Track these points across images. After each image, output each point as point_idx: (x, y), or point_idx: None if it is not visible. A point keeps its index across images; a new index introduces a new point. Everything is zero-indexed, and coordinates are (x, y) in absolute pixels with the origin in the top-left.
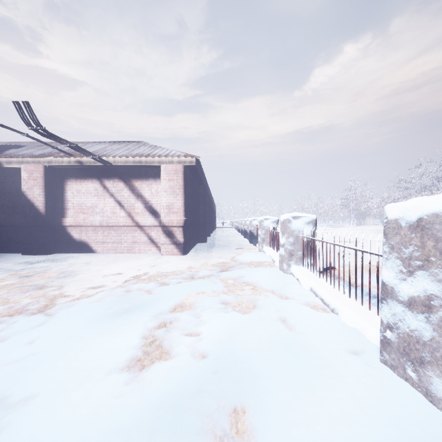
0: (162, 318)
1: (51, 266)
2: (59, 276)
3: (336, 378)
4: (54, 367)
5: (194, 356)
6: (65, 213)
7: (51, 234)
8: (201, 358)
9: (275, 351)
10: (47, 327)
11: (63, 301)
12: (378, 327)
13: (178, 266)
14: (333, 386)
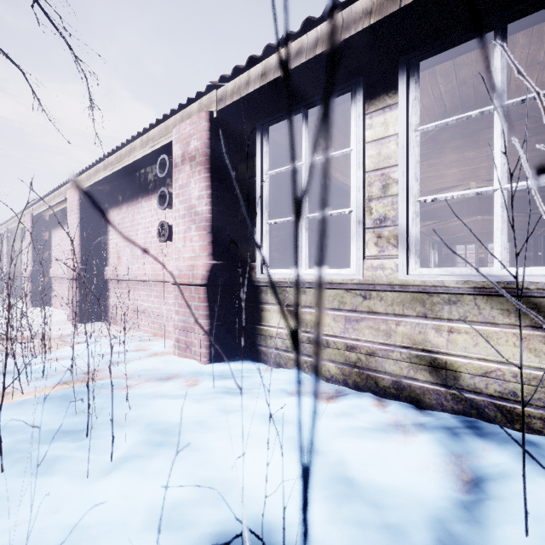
0: None
1: None
2: None
3: None
4: None
5: None
6: None
7: None
8: None
9: None
10: None
11: None
12: None
13: None
14: None
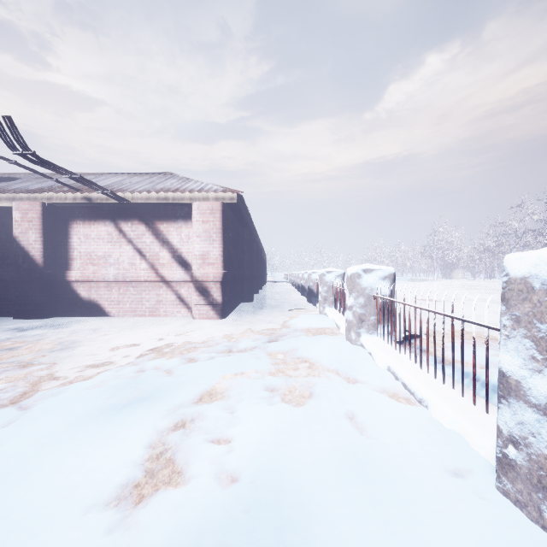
0: (181, 413)
1: (47, 335)
2: (53, 349)
3: (434, 524)
4: (4, 500)
5: (219, 478)
6: (69, 265)
7: (51, 291)
8: (229, 483)
9: (340, 472)
10: (14, 428)
11: (49, 386)
12: (488, 433)
13: (213, 335)
14: (431, 541)
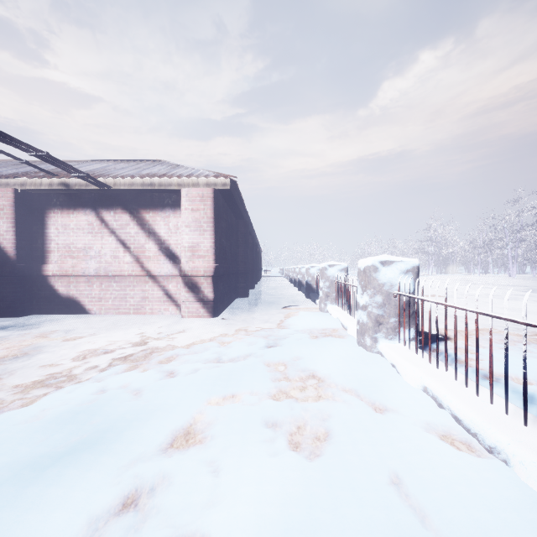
0: (137, 475)
1: (9, 337)
2: (6, 357)
3: None
4: None
5: None
6: (46, 258)
7: (25, 287)
8: None
9: None
10: None
11: None
12: None
13: (202, 337)
14: None
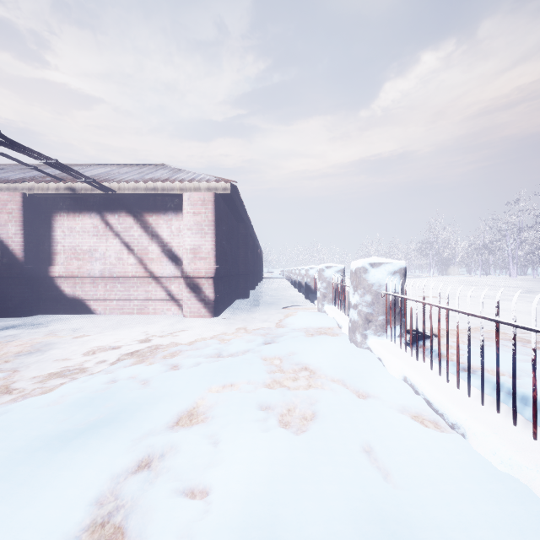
0: (149, 445)
1: (21, 335)
2: (21, 352)
3: None
4: None
5: None
6: (53, 260)
7: (33, 288)
8: None
9: None
10: None
11: None
12: None
13: (203, 335)
14: None
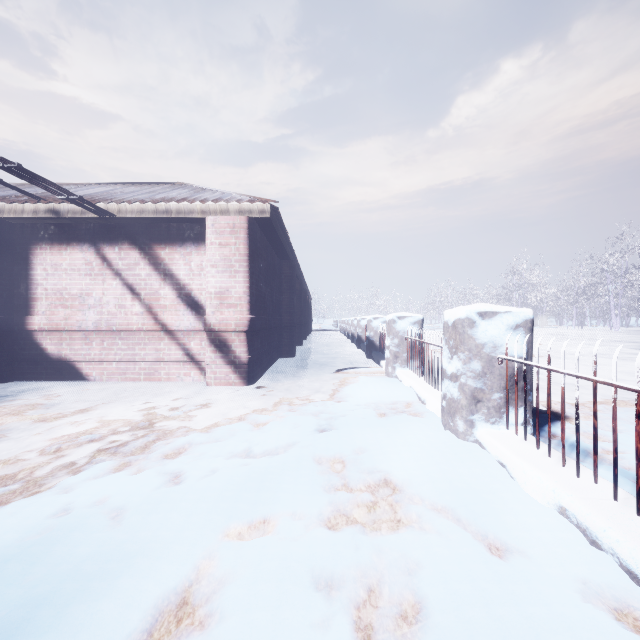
0: None
1: None
2: None
3: None
4: None
5: None
6: (31, 307)
7: (3, 346)
8: None
9: None
10: None
11: None
12: None
13: (229, 415)
14: None
